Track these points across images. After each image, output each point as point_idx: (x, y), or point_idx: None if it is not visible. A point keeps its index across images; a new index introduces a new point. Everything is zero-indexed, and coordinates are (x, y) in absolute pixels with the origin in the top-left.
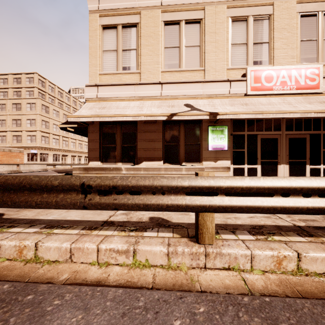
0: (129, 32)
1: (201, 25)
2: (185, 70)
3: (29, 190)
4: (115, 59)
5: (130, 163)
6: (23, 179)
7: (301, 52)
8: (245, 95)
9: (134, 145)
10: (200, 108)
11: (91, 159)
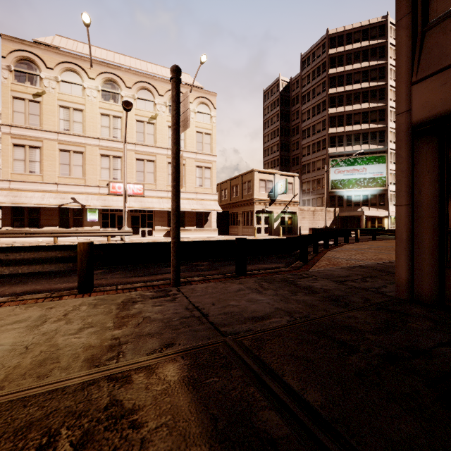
0: (34, 151)
1: (83, 155)
2: (74, 178)
3: (10, 234)
4: (24, 165)
5: (35, 228)
6: (8, 232)
7: (137, 176)
8: (108, 194)
9: (38, 218)
10: (79, 201)
11: (4, 225)
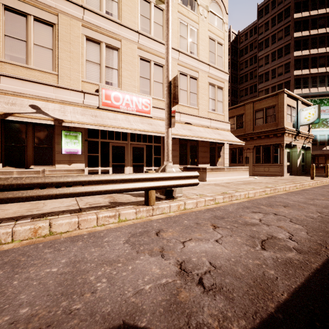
0: None
1: (54, 30)
2: (34, 69)
3: None
4: None
5: None
6: None
7: (140, 85)
8: (98, 108)
9: None
10: (48, 112)
11: None
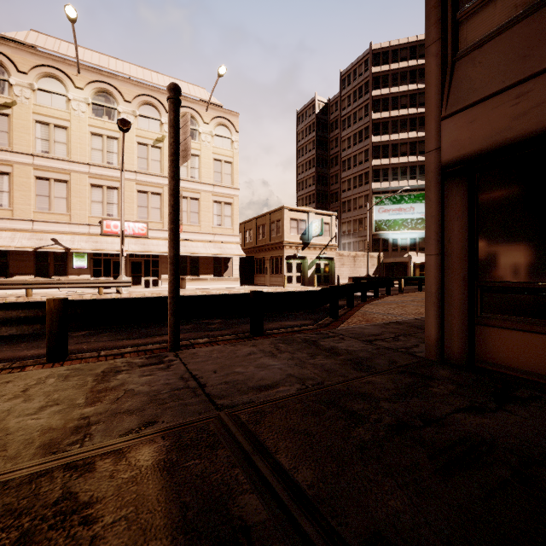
0: (1, 178)
1: (68, 185)
2: (55, 213)
3: None
4: None
5: (2, 277)
6: None
7: (138, 213)
8: (100, 235)
9: (6, 264)
10: (62, 243)
11: None
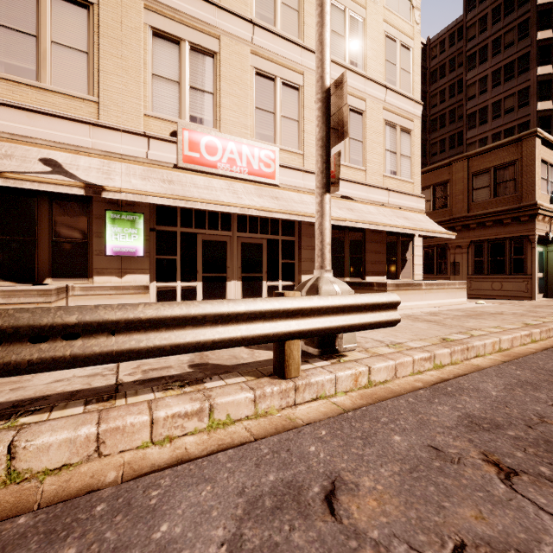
0: None
1: (91, 15)
2: (53, 90)
3: None
4: None
5: None
6: None
7: (256, 124)
8: (175, 167)
9: None
10: (75, 172)
11: None
